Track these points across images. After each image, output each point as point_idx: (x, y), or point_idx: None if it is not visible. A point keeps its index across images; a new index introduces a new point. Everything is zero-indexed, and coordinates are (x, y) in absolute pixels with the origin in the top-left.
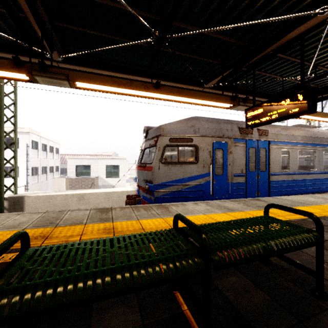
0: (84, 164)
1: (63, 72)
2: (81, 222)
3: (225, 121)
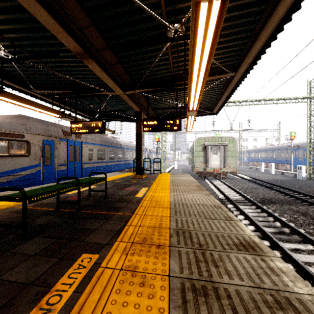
0: None
1: None
2: None
3: (52, 124)
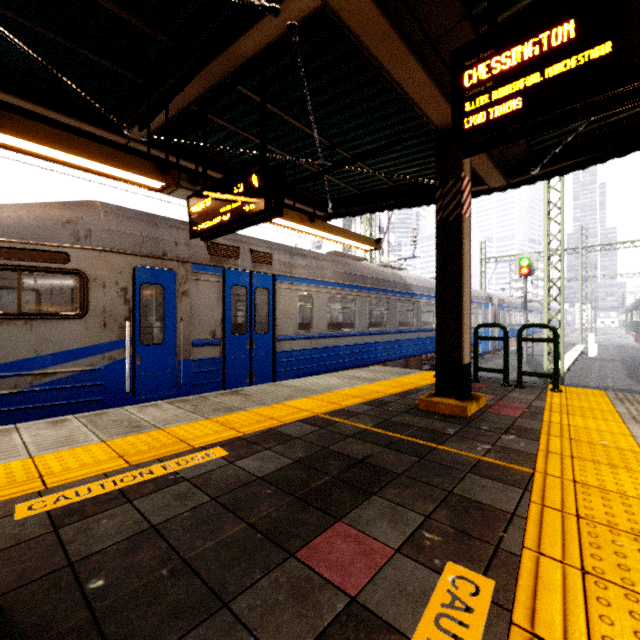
0: None
1: None
2: None
3: (176, 223)
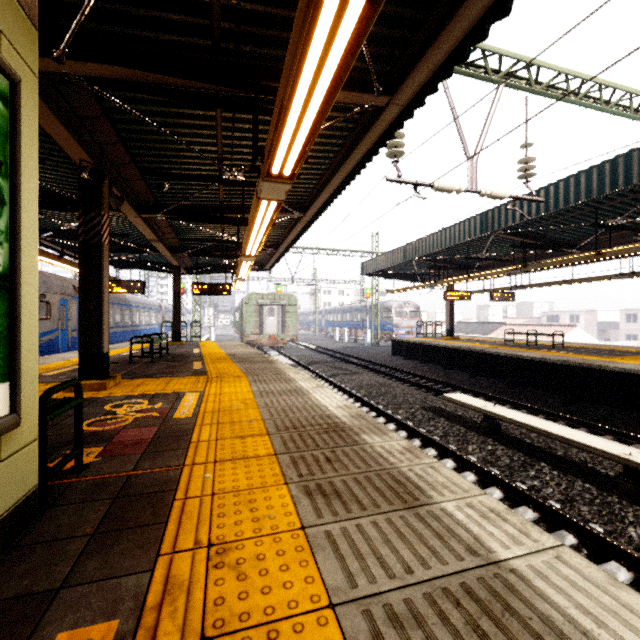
0: None
1: None
2: None
3: (62, 278)
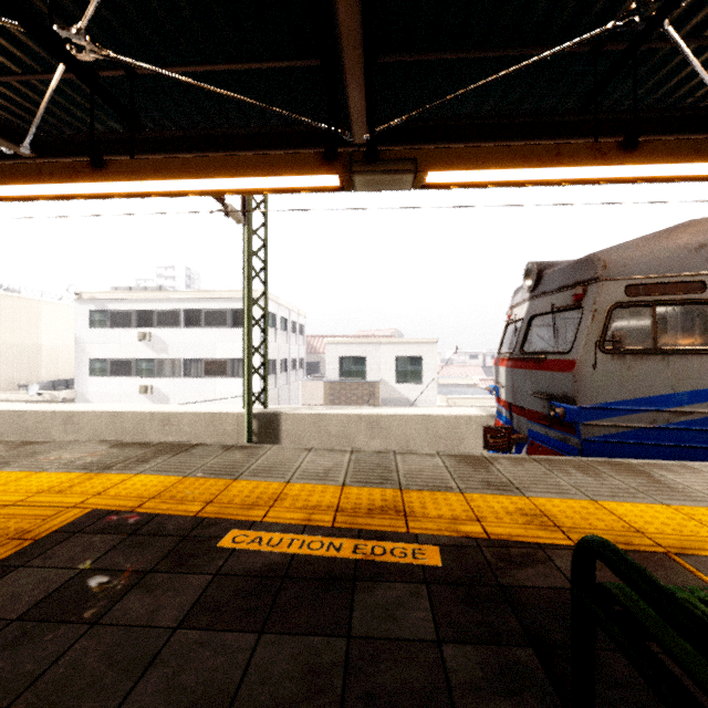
0: (354, 355)
1: (406, 154)
2: (445, 484)
3: None
